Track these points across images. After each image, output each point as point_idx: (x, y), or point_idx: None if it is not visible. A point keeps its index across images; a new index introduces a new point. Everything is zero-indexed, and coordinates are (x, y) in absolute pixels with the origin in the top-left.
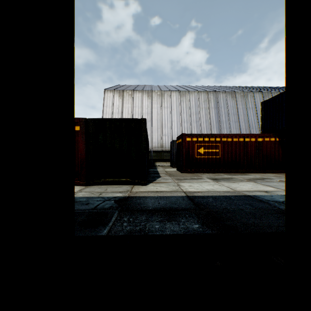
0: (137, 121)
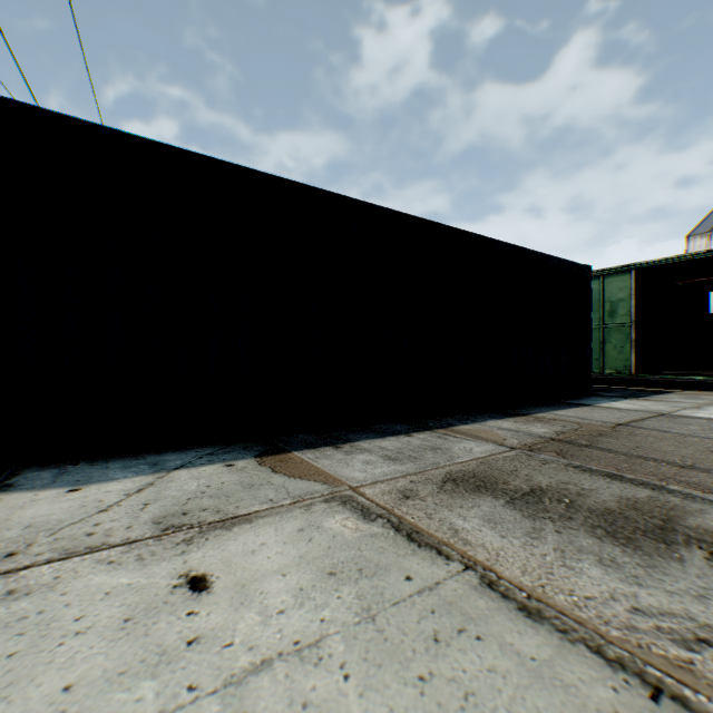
0: None
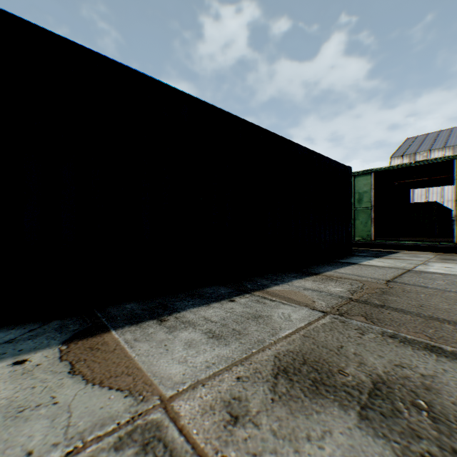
0: (428, 203)
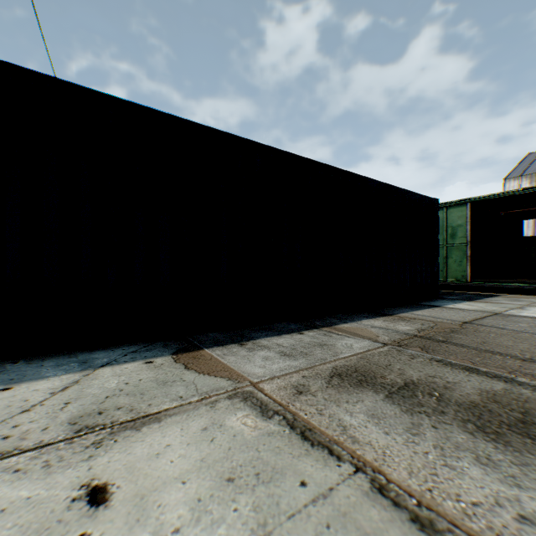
0: None
